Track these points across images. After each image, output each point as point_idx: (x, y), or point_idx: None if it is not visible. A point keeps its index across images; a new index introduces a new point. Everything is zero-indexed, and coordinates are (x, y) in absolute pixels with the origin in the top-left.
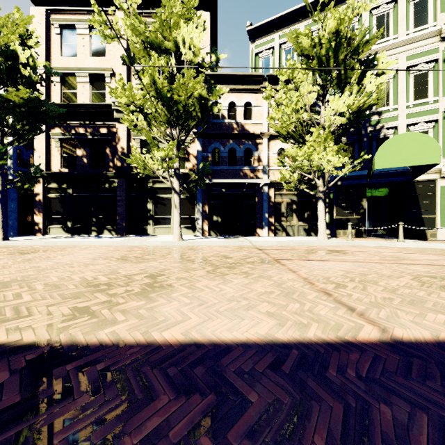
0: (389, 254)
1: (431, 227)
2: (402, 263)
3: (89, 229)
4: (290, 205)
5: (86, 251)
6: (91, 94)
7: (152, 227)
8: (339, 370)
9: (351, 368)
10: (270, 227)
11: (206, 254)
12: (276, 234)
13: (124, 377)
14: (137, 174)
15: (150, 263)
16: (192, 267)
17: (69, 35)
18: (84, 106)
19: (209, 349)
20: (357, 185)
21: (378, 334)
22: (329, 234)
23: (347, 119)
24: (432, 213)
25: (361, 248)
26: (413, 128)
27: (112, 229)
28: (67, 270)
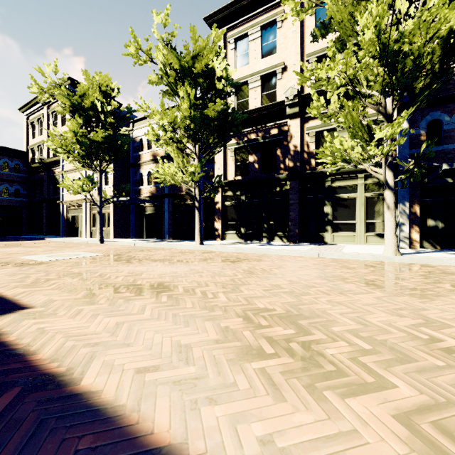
0: None
1: None
2: None
3: (260, 236)
4: None
5: (290, 263)
6: (262, 97)
7: (330, 234)
8: None
9: None
10: None
11: None
12: None
13: None
14: (312, 172)
15: (453, 303)
16: None
17: (242, 46)
18: (257, 110)
19: None
20: None
21: None
22: None
23: None
24: None
25: None
26: None
27: (283, 235)
28: (331, 301)
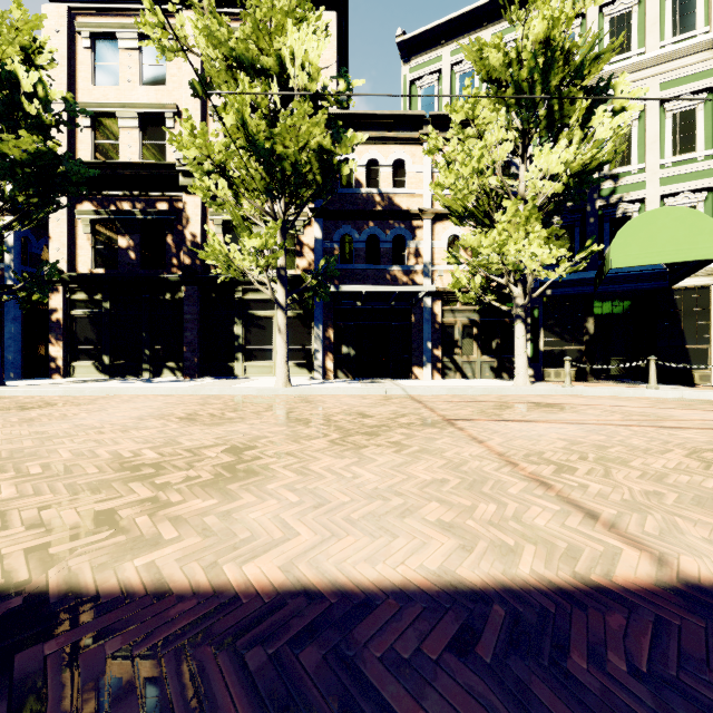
0: (636, 409)
1: (701, 364)
2: (661, 425)
3: (139, 368)
4: (468, 328)
5: (130, 404)
6: (142, 146)
7: (242, 364)
8: (592, 654)
9: (615, 651)
10: (436, 364)
11: (330, 409)
12: (445, 376)
13: (157, 674)
14: (217, 277)
15: (234, 427)
16: (305, 433)
17: (106, 50)
18: (130, 165)
19: (331, 603)
20: (578, 296)
21: (652, 570)
22: (533, 376)
23: (564, 186)
24: (703, 341)
25: (587, 400)
26: (671, 202)
27: (176, 367)
28: (91, 439)
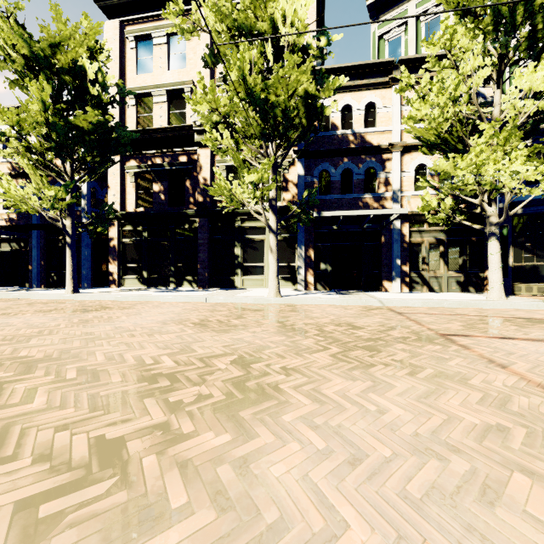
0: None
1: None
2: None
3: (167, 280)
4: (434, 247)
5: (158, 309)
6: (169, 115)
7: (240, 277)
8: None
9: None
10: (404, 278)
11: (319, 319)
12: (412, 289)
13: None
14: (222, 210)
15: (239, 334)
16: (304, 344)
17: (145, 47)
18: (161, 130)
19: None
20: None
21: None
22: None
23: None
24: None
25: None
26: None
27: (192, 280)
28: (124, 342)
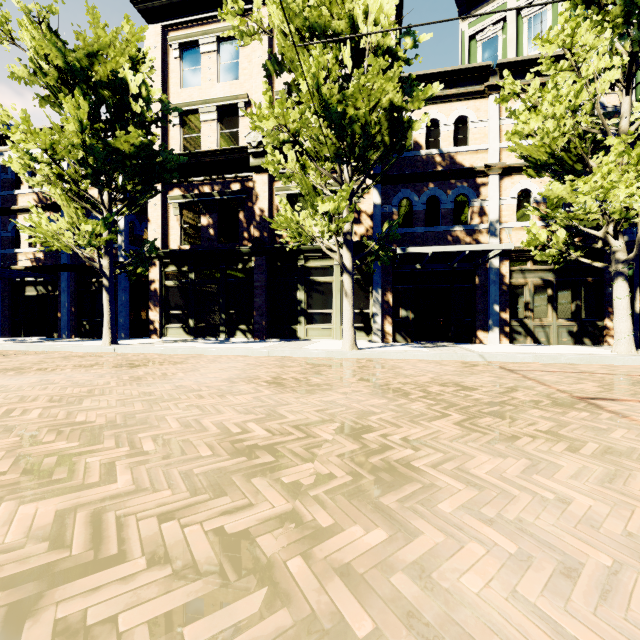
0: None
1: None
2: None
3: (216, 330)
4: (540, 289)
5: (217, 365)
6: (219, 136)
7: (304, 326)
8: None
9: None
10: (503, 327)
11: (416, 377)
12: (513, 341)
13: None
14: (282, 247)
15: (328, 396)
16: (415, 409)
17: (191, 56)
18: (210, 153)
19: None
20: None
21: None
22: None
23: None
24: None
25: None
26: None
27: (247, 329)
28: (193, 405)
